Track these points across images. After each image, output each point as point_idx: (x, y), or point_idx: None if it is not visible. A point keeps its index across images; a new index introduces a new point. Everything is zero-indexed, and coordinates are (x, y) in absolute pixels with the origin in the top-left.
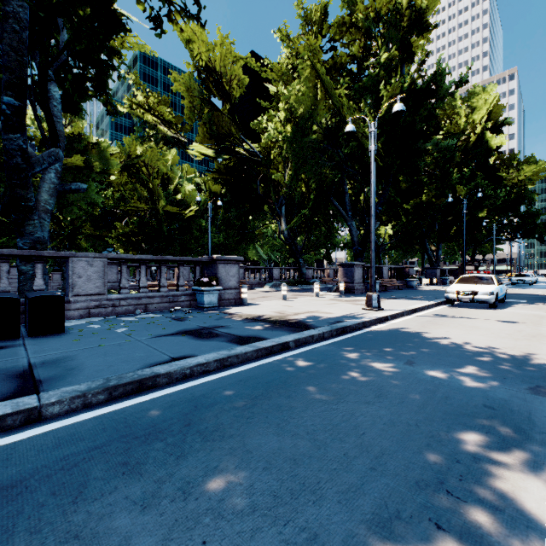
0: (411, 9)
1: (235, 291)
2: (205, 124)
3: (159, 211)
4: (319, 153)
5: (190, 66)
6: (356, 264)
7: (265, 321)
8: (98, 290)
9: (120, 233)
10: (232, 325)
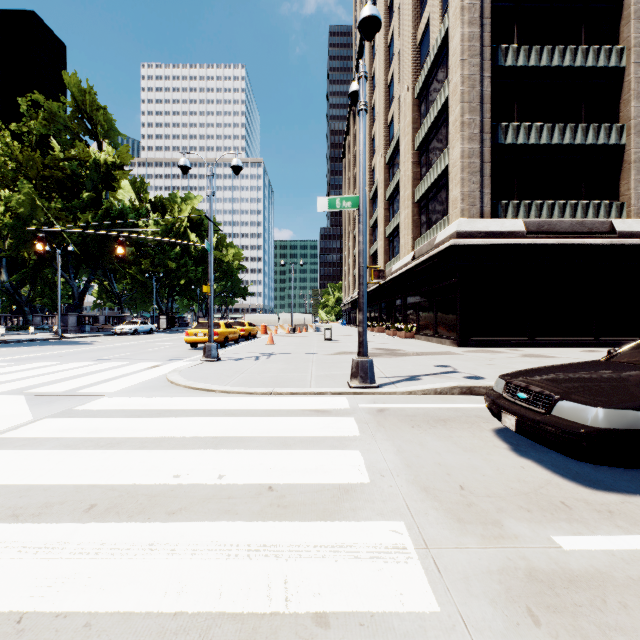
0: (108, 166)
1: None
2: None
3: None
4: None
5: None
6: (70, 314)
7: None
8: None
9: None
10: None
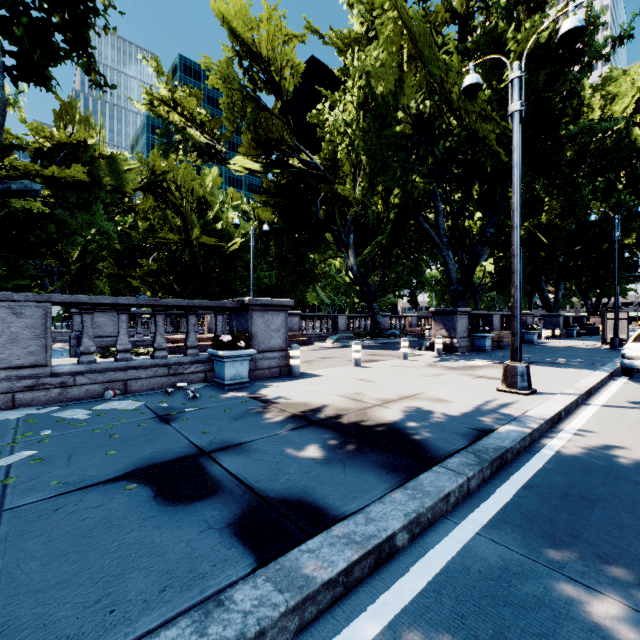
0: None
1: (279, 354)
2: (249, 128)
3: (193, 243)
4: (405, 151)
5: (229, 51)
6: (459, 311)
7: (328, 426)
8: (33, 359)
9: (146, 271)
10: (259, 441)
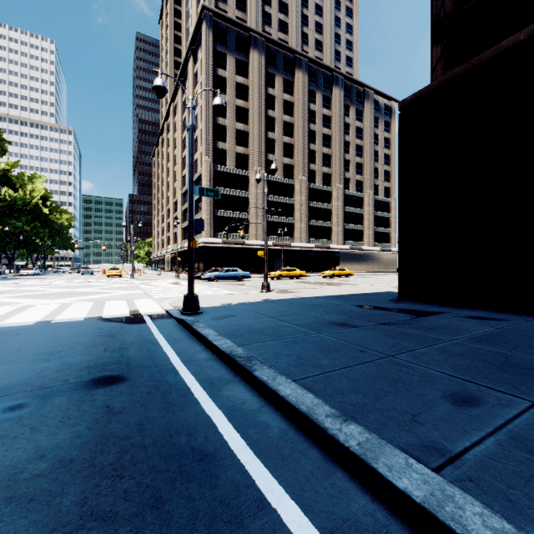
0: (6, 172)
1: None
2: None
3: None
4: None
5: None
6: None
7: None
8: None
9: None
10: None
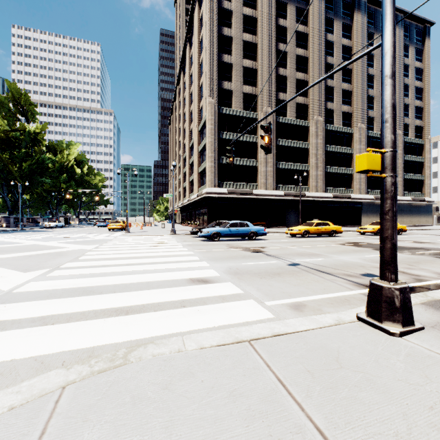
0: (35, 134)
1: None
2: None
3: None
4: None
5: None
6: (11, 217)
7: None
8: None
9: None
10: None
